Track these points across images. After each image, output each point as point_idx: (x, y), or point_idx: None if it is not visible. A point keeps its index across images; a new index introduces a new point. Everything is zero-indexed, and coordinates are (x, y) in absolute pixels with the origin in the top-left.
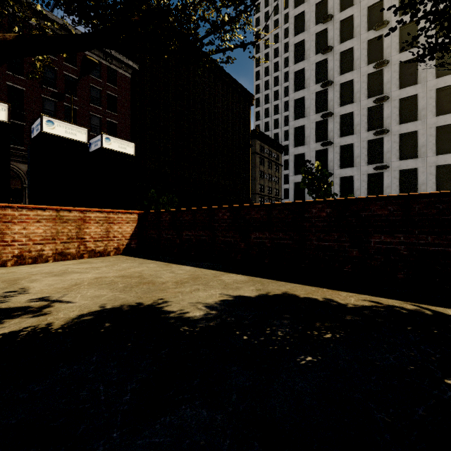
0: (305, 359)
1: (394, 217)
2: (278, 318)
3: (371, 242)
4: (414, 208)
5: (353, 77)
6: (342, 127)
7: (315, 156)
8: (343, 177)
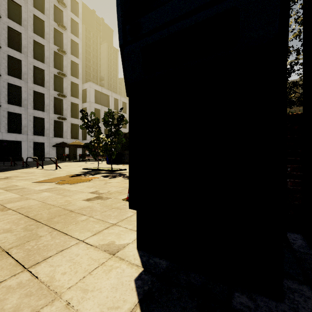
0: None
1: None
2: None
3: None
4: None
5: None
6: None
7: None
8: None
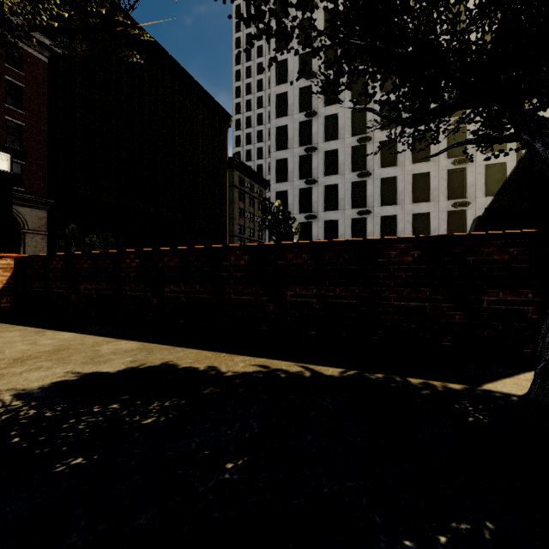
0: (69, 463)
1: (308, 266)
2: (108, 402)
3: (287, 295)
4: (324, 257)
5: (338, 110)
6: (326, 164)
7: (299, 195)
8: (328, 220)
